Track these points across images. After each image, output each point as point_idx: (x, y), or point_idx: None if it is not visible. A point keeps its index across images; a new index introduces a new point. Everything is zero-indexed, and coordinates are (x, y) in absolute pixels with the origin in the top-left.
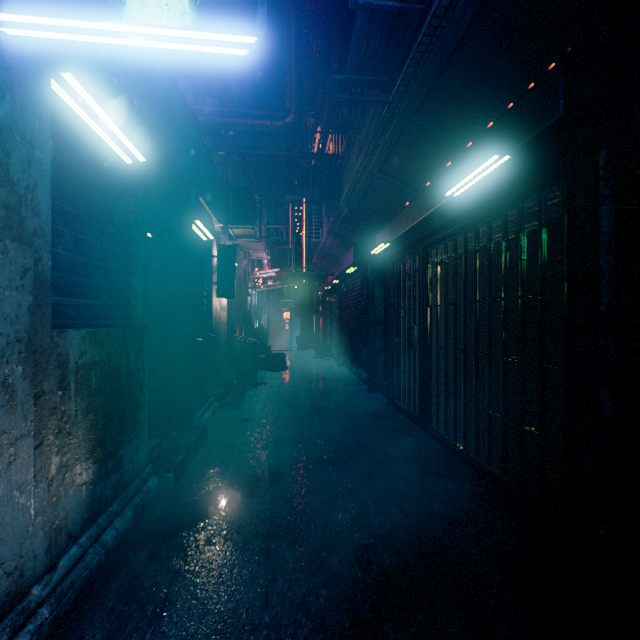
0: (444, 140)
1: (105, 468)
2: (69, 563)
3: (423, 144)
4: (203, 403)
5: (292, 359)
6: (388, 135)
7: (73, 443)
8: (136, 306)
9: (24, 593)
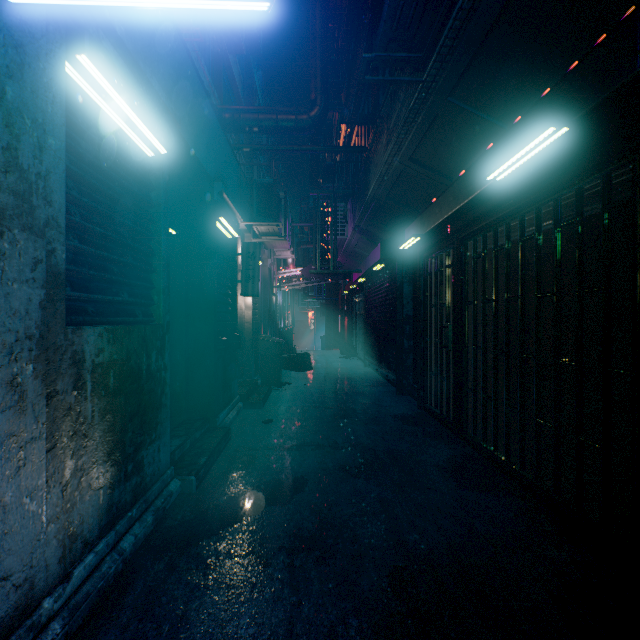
0: (484, 120)
1: (124, 471)
2: (84, 572)
3: (459, 127)
4: (227, 403)
5: (317, 359)
6: (420, 119)
7: (89, 445)
8: (158, 303)
9: (35, 606)
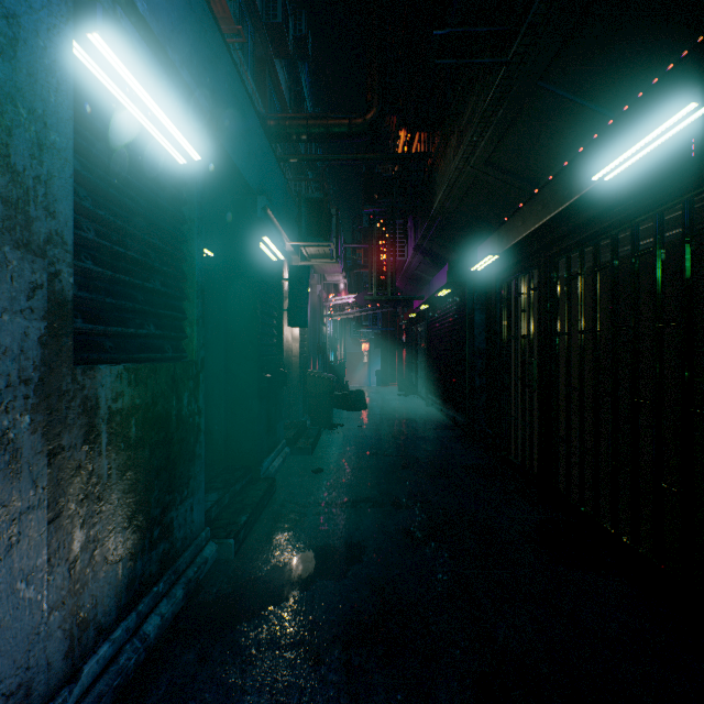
0: (584, 108)
1: (149, 538)
2: (97, 667)
3: (551, 119)
4: (272, 449)
5: (372, 397)
6: (502, 112)
7: (105, 511)
8: (190, 336)
9: None
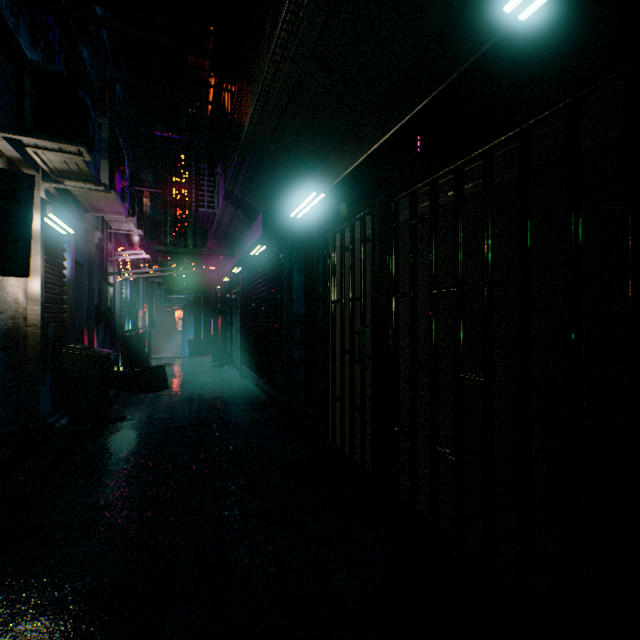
0: None
1: None
2: None
3: None
4: None
5: (179, 370)
6: None
7: None
8: None
9: None
